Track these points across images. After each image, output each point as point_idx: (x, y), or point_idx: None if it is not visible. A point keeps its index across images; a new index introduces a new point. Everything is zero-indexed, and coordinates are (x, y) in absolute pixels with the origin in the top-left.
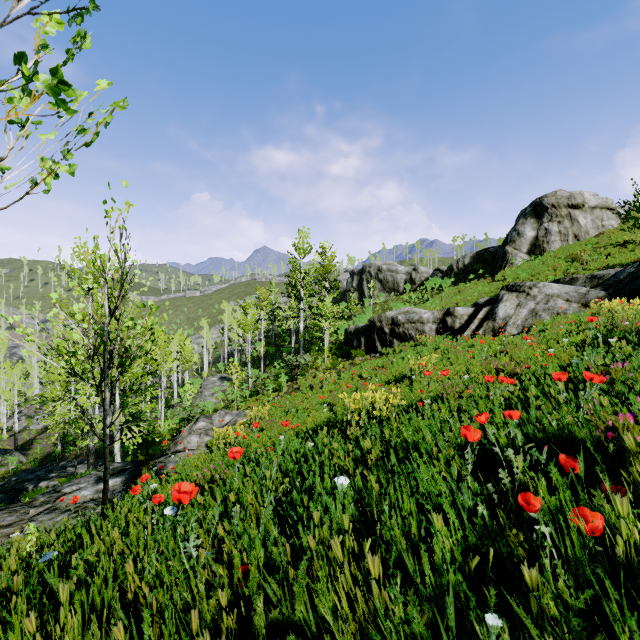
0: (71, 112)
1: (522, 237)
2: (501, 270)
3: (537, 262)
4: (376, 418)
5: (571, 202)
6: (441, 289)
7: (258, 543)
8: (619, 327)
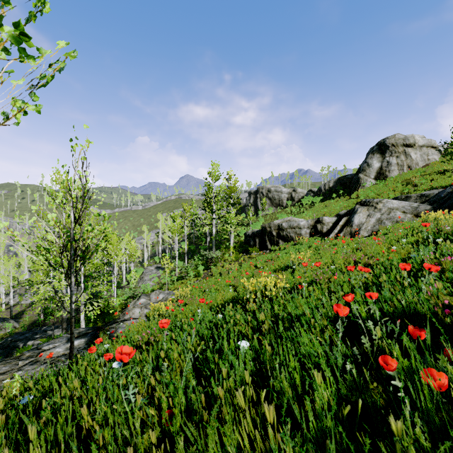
0: (31, 58)
1: (371, 167)
2: (356, 191)
3: (381, 185)
4: (268, 297)
5: (406, 142)
6: (313, 204)
7: (180, 392)
8: (443, 231)
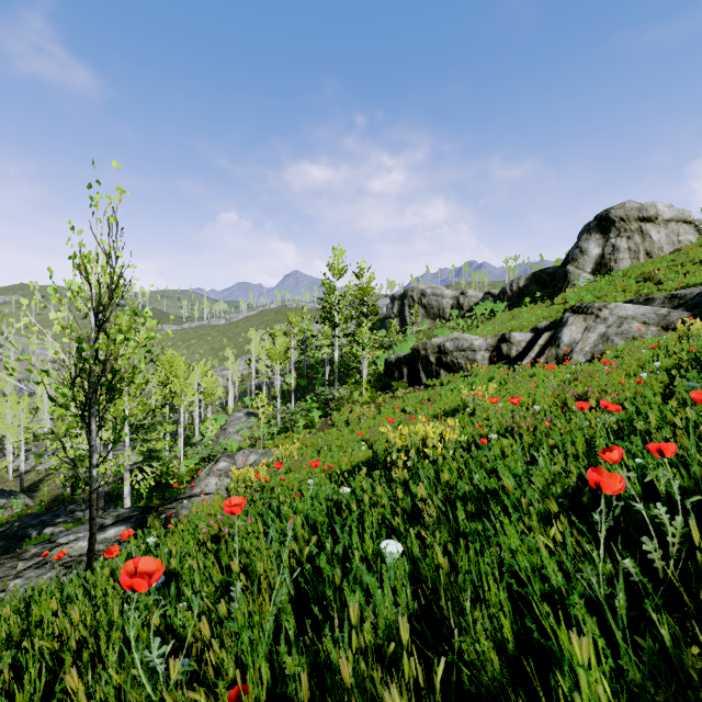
0: None
1: (586, 255)
2: (561, 292)
3: (604, 282)
4: (428, 458)
5: (642, 214)
6: (493, 315)
7: (262, 650)
8: None
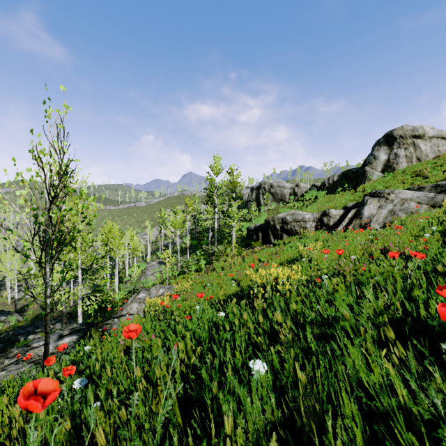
0: None
1: (377, 160)
2: (361, 184)
3: (389, 177)
4: (279, 291)
5: (414, 133)
6: (316, 199)
7: None
8: None
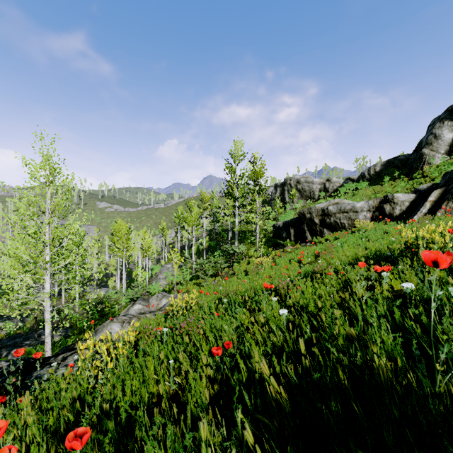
0: None
1: (439, 139)
2: (418, 170)
3: None
4: None
5: None
6: (355, 193)
7: None
8: None
